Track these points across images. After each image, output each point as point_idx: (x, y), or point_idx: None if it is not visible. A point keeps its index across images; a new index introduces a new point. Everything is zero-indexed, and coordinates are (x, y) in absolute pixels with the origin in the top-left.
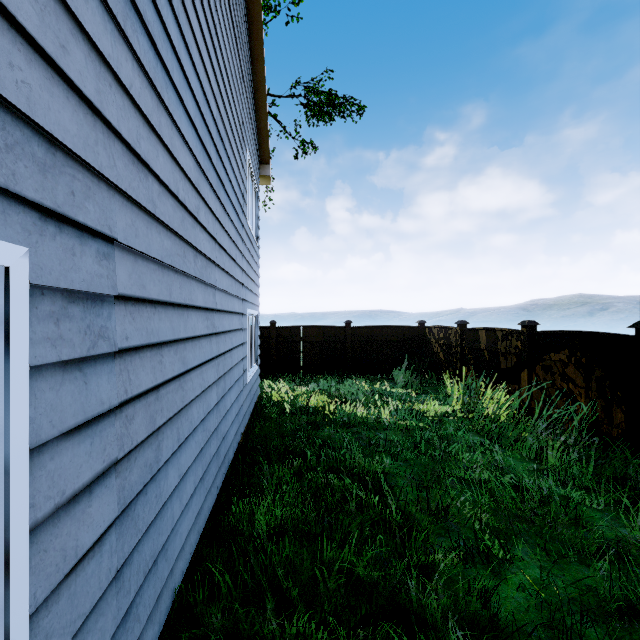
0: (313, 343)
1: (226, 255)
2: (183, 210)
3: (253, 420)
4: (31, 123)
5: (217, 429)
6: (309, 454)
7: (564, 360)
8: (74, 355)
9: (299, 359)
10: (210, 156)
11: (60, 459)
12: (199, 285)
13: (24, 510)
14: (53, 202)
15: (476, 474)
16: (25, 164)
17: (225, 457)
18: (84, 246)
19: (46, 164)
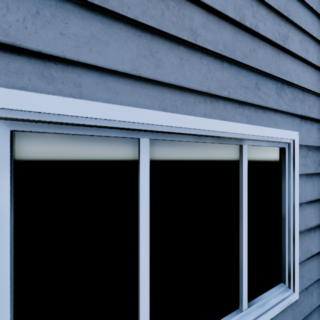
0: None
1: None
2: None
3: None
4: (298, 87)
5: None
6: None
7: None
8: (310, 172)
9: None
10: None
11: (305, 211)
12: None
13: (297, 224)
14: (304, 113)
15: None
16: (297, 103)
17: None
18: (312, 127)
19: (302, 99)
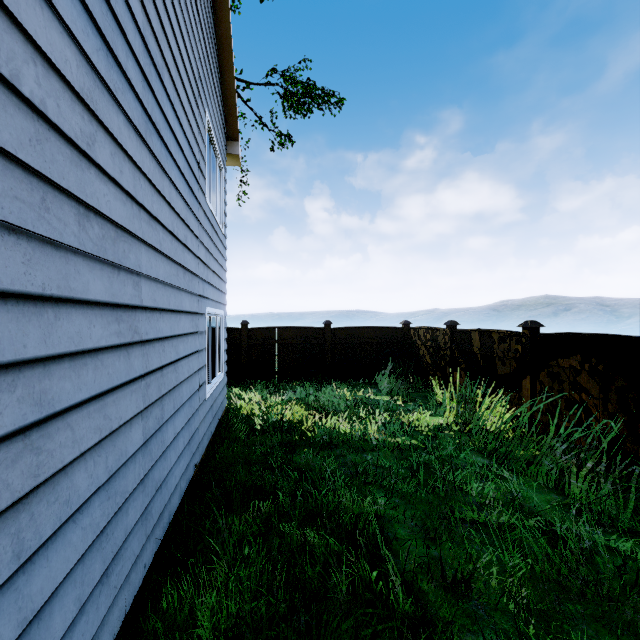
0: (289, 346)
1: (165, 232)
2: (41, 123)
3: (215, 442)
4: None
5: (145, 480)
6: (281, 496)
7: (576, 367)
8: None
9: (274, 364)
10: (125, 72)
11: None
12: (95, 266)
13: None
14: None
15: (493, 516)
16: None
17: (163, 511)
18: None
19: None
